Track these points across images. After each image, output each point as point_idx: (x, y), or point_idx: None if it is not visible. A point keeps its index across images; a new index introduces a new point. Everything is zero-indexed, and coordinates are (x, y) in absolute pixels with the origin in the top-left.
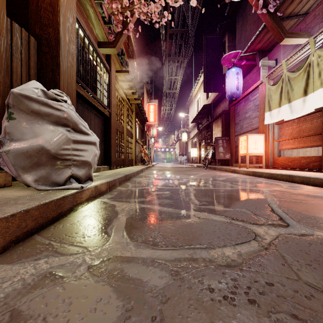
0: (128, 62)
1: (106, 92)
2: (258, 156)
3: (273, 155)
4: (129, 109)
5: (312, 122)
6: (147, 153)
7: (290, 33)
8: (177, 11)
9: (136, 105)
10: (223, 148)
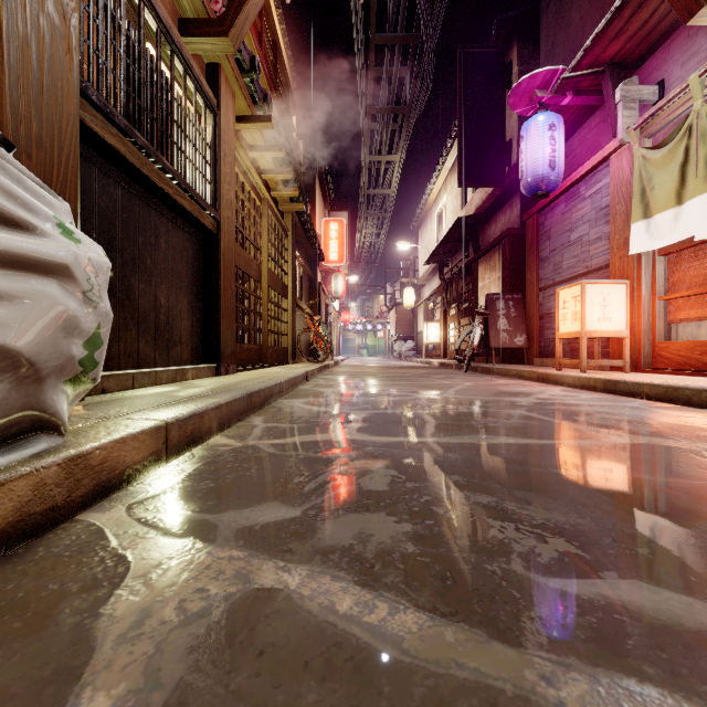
0: (275, 109)
1: (205, 162)
2: (606, 340)
3: (653, 335)
4: (277, 224)
5: None
6: (323, 333)
7: None
8: None
9: (295, 217)
10: (509, 321)
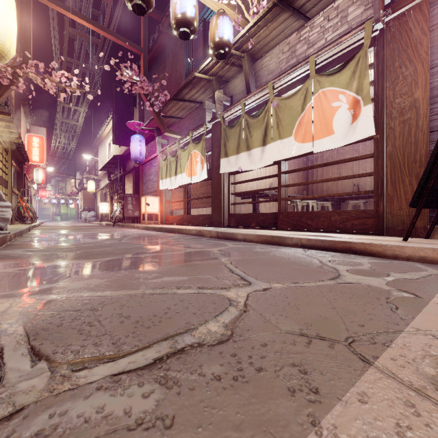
0: None
1: None
2: (157, 214)
3: (166, 213)
4: (3, 149)
5: (182, 193)
6: (29, 207)
7: (169, 130)
8: (79, 43)
9: (13, 143)
10: (133, 206)
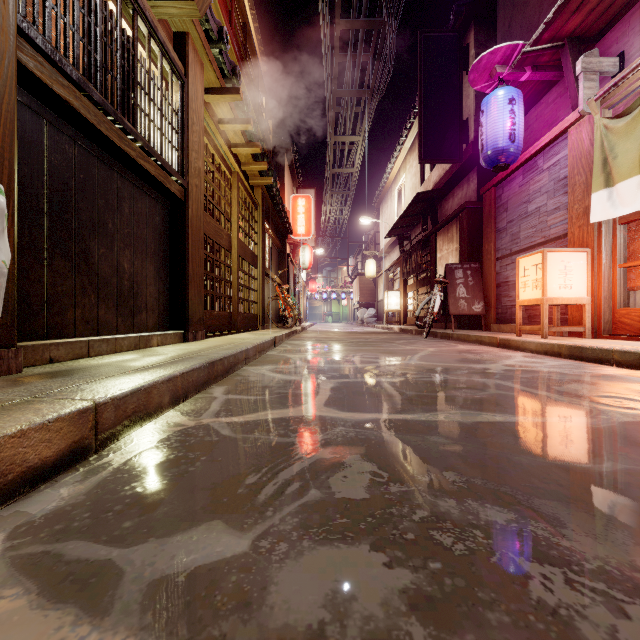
0: (245, 87)
1: (171, 128)
2: (564, 307)
3: (613, 302)
4: (247, 196)
5: None
6: (291, 301)
7: None
8: None
9: (265, 191)
10: (467, 289)
